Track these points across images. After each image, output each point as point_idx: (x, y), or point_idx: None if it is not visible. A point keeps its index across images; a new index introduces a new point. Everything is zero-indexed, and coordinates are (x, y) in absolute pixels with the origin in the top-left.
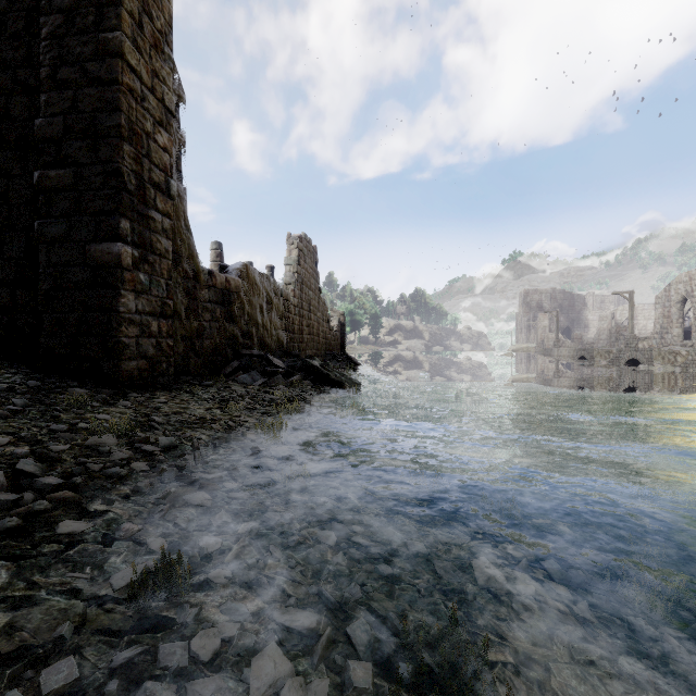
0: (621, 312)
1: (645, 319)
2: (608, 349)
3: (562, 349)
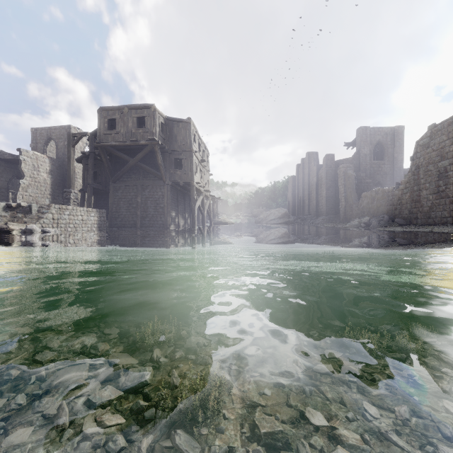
0: None
1: None
2: None
3: None
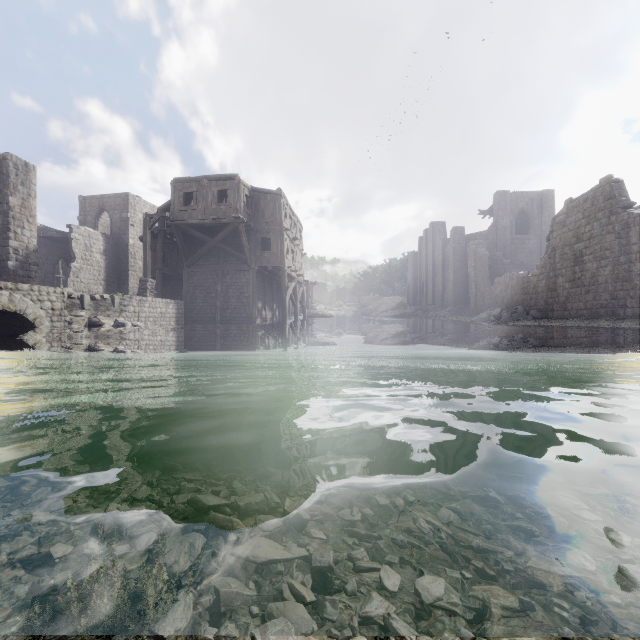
0: None
1: None
2: None
3: None
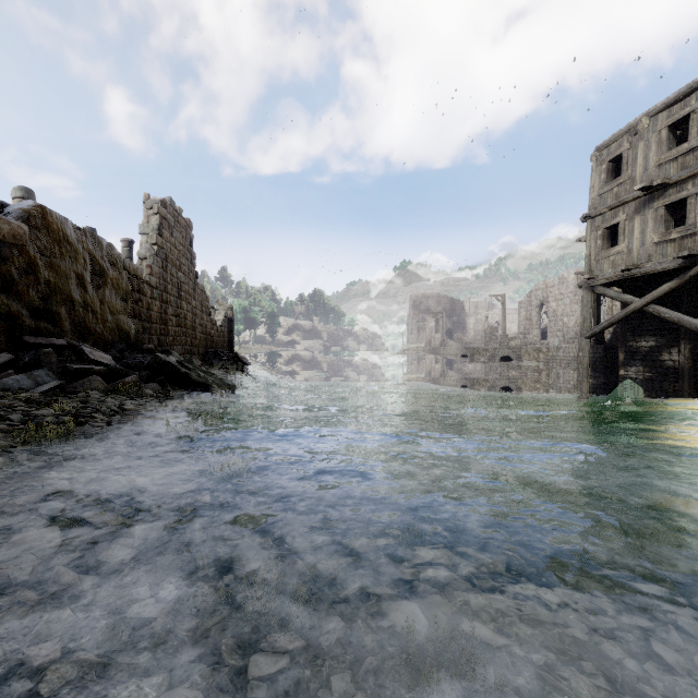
0: (492, 316)
1: (510, 322)
2: (485, 347)
3: (448, 348)
